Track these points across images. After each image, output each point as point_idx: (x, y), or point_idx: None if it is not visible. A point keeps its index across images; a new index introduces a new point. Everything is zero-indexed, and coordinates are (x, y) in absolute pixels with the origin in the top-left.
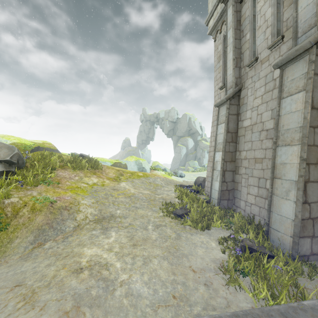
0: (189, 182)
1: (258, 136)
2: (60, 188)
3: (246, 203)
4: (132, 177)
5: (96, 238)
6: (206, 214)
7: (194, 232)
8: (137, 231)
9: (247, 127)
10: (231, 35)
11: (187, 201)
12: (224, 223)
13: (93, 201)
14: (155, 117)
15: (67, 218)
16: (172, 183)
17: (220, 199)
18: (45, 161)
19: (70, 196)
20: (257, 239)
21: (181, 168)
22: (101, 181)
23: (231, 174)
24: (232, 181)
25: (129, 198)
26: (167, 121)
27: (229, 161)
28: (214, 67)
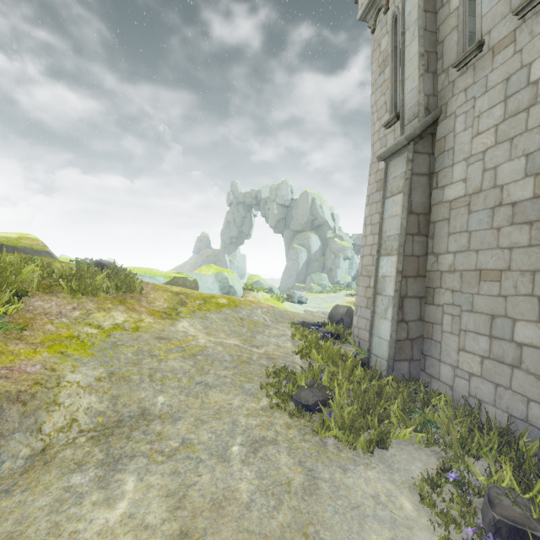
0: (316, 313)
1: (488, 220)
2: (24, 341)
3: (455, 371)
4: (206, 308)
5: (72, 507)
6: (371, 402)
7: (349, 460)
8: (199, 467)
9: (455, 200)
10: (416, 4)
11: (320, 362)
12: (423, 433)
13: (99, 375)
14: (254, 197)
15: (15, 430)
16: (285, 318)
17: (394, 360)
18: (4, 275)
19: (41, 362)
20: (534, 496)
21: (299, 286)
22: (133, 319)
23: (417, 303)
24: (419, 319)
25: (192, 358)
26: (274, 204)
27: (412, 275)
28: (372, 84)
